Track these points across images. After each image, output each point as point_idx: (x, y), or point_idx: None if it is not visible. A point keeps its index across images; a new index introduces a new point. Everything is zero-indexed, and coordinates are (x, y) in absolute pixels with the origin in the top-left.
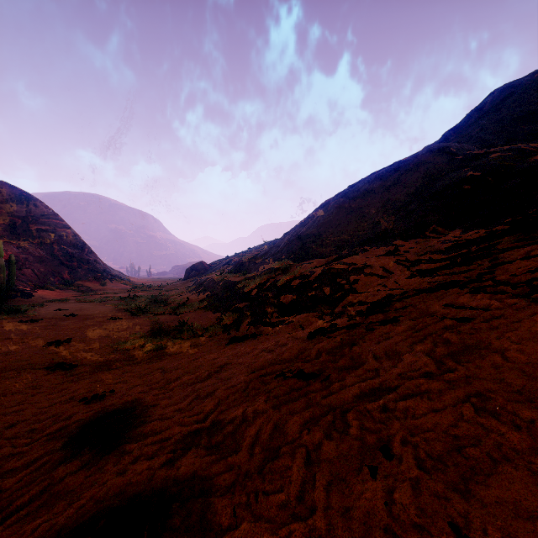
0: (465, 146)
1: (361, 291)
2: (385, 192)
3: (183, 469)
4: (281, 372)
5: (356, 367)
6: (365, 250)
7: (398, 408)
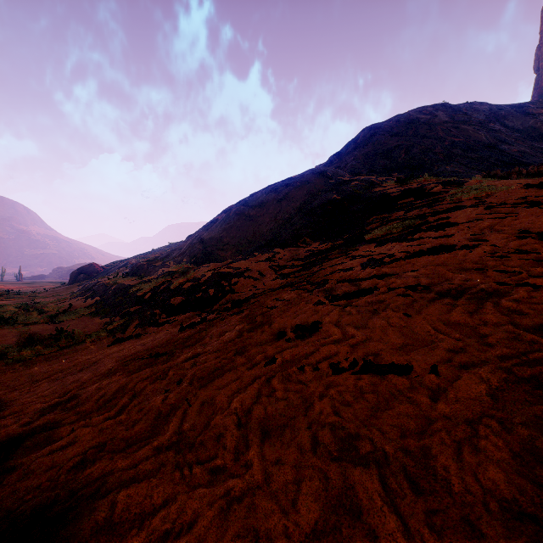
0: (339, 172)
1: (238, 291)
2: (278, 204)
3: (39, 422)
4: (142, 356)
5: (195, 345)
6: (254, 255)
7: (200, 360)
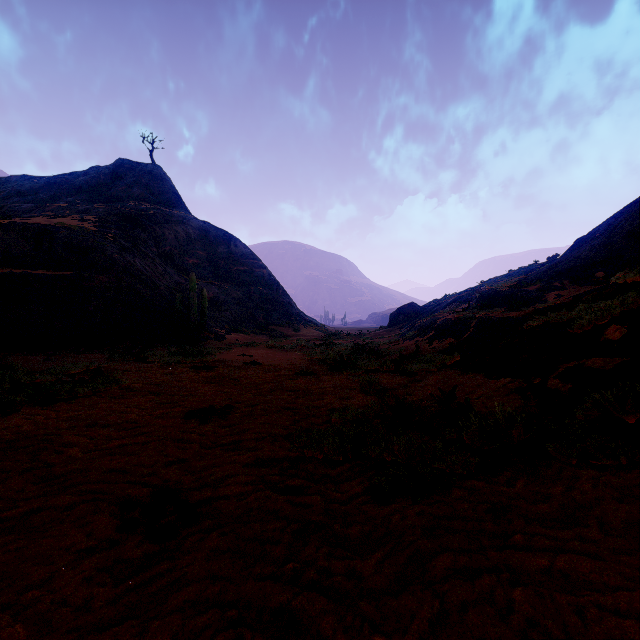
0: None
1: None
2: None
3: None
4: None
5: None
6: None
7: None
